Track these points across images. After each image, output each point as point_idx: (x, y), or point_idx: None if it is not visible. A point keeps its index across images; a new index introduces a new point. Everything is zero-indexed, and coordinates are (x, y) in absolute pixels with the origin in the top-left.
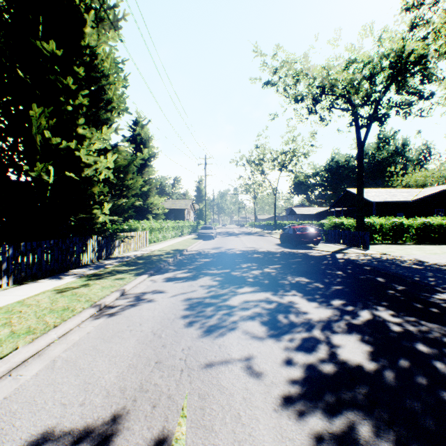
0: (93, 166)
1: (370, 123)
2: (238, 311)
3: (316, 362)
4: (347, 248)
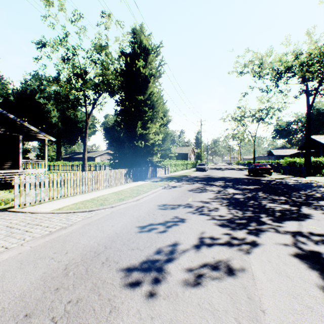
0: (153, 139)
1: (315, 93)
2: (208, 190)
3: (224, 196)
4: (290, 177)
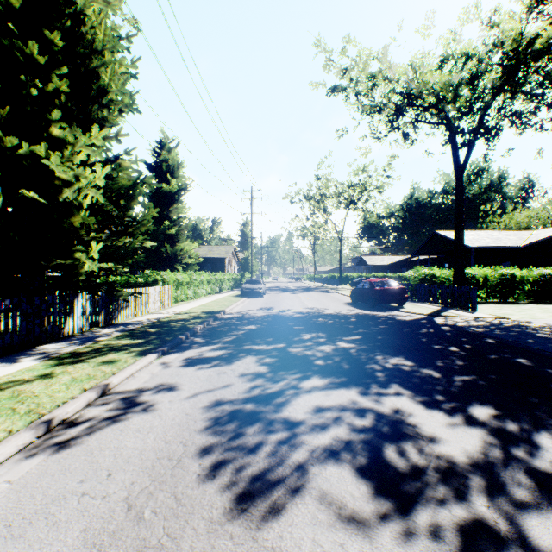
0: (74, 184)
1: (473, 140)
2: (306, 434)
3: None
4: (445, 309)
